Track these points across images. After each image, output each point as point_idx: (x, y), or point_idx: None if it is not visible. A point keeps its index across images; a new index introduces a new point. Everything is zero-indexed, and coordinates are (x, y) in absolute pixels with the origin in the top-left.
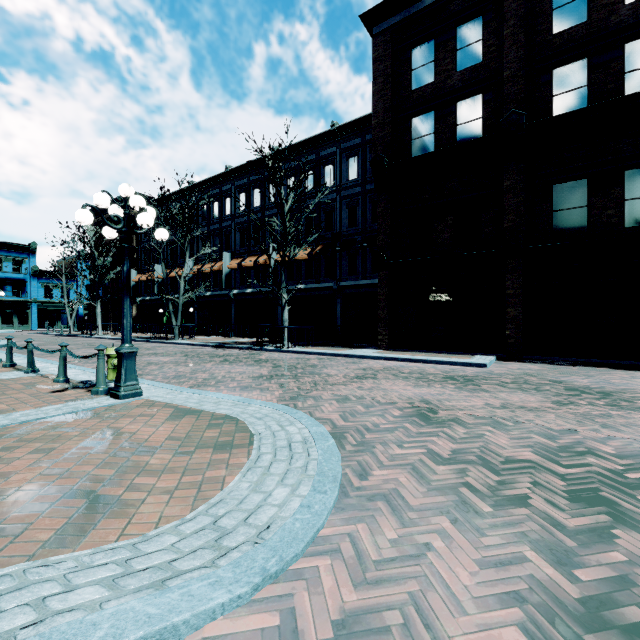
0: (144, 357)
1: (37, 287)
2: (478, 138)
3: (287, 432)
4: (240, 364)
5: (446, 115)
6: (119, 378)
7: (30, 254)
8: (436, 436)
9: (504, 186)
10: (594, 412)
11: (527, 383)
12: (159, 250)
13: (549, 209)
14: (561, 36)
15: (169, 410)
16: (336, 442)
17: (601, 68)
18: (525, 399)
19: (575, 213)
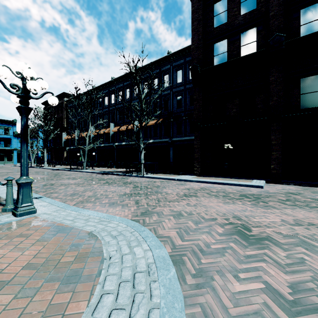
0: (61, 180)
1: (17, 142)
2: (254, 52)
3: (134, 256)
4: (114, 185)
5: (234, 40)
6: (17, 201)
7: (13, 125)
8: (263, 261)
9: (270, 80)
10: None
11: (297, 200)
12: (75, 121)
13: (298, 93)
14: None
15: (47, 228)
16: (176, 269)
17: None
18: (307, 215)
19: (314, 95)
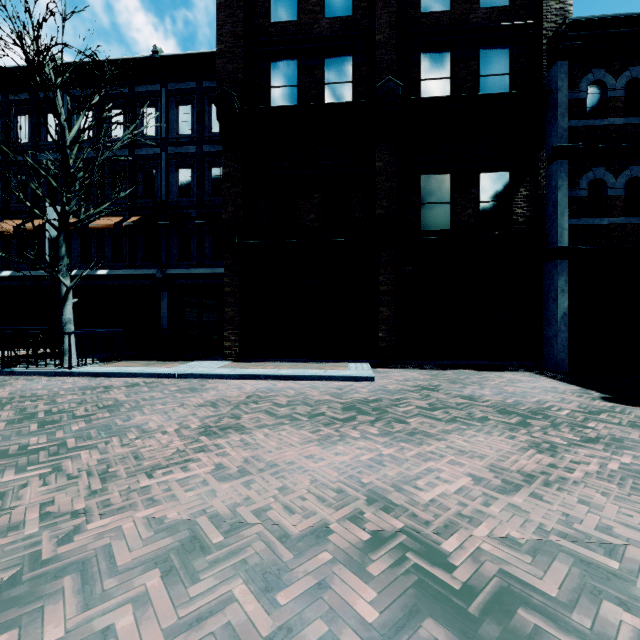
0: None
1: None
2: (352, 101)
3: None
4: None
5: (313, 67)
6: None
7: None
8: None
9: (377, 166)
10: (610, 465)
11: (447, 406)
12: None
13: (418, 200)
14: (429, 17)
15: None
16: None
17: (462, 64)
18: (497, 447)
19: (440, 208)
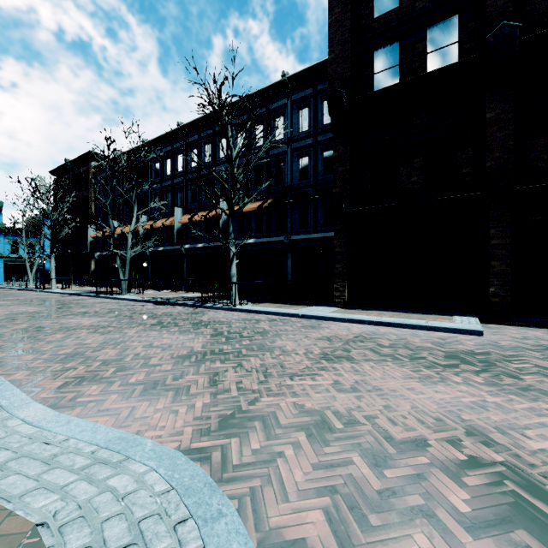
0: (66, 318)
1: (3, 243)
2: (457, 62)
3: None
4: (172, 330)
5: (414, 42)
6: None
7: None
8: None
9: (487, 118)
10: None
11: None
12: (106, 203)
13: (544, 143)
14: None
15: None
16: None
17: None
18: None
19: None
